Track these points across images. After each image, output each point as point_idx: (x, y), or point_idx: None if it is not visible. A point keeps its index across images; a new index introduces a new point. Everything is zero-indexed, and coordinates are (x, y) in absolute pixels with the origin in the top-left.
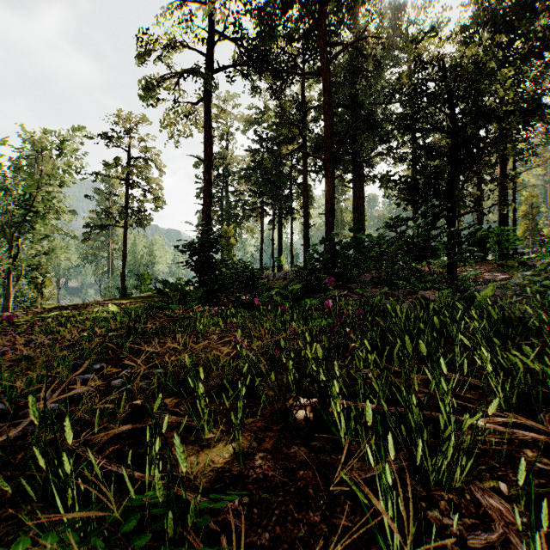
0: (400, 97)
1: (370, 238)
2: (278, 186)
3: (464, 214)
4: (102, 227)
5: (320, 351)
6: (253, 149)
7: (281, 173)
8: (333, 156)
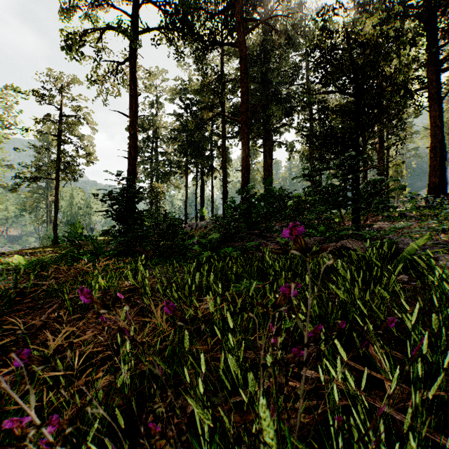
0: (301, 77)
1: (283, 190)
2: (200, 148)
3: (366, 169)
4: (34, 179)
5: (268, 421)
6: (178, 114)
7: (203, 136)
8: (248, 120)
